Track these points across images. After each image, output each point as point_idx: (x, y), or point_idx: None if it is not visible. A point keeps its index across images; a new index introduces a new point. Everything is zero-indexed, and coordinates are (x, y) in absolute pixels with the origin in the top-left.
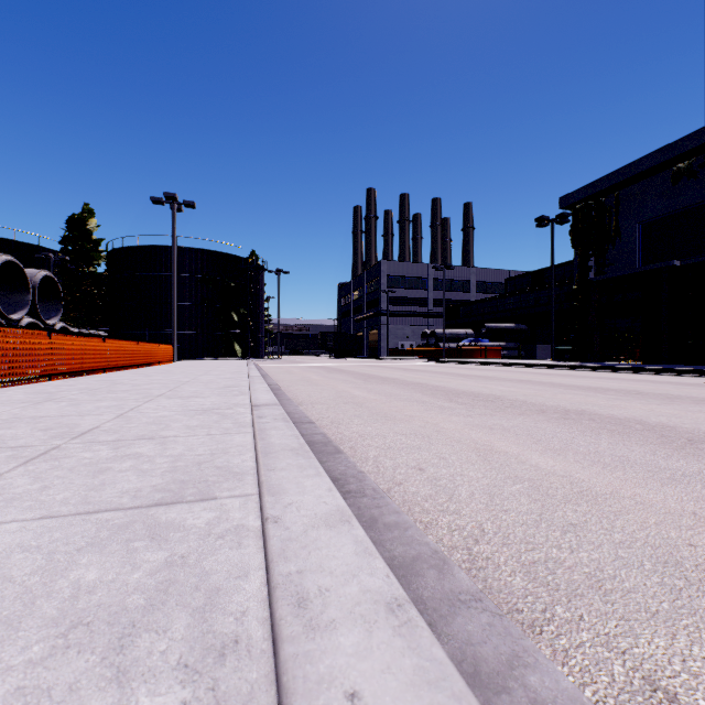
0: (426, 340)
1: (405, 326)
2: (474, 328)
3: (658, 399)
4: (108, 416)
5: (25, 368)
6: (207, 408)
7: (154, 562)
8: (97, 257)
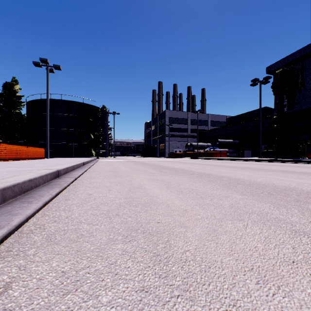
0: (188, 148)
1: (177, 142)
2: (211, 142)
3: None
4: None
5: None
6: None
7: None
8: (19, 104)
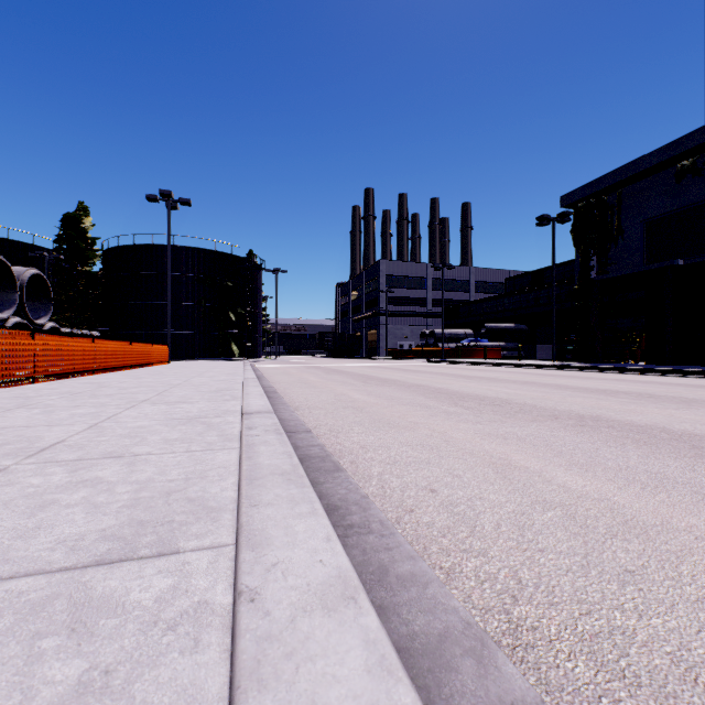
0: (425, 341)
1: (404, 326)
2: (473, 328)
3: (673, 403)
4: (79, 427)
5: (5, 370)
6: (193, 416)
7: (60, 684)
8: (92, 256)
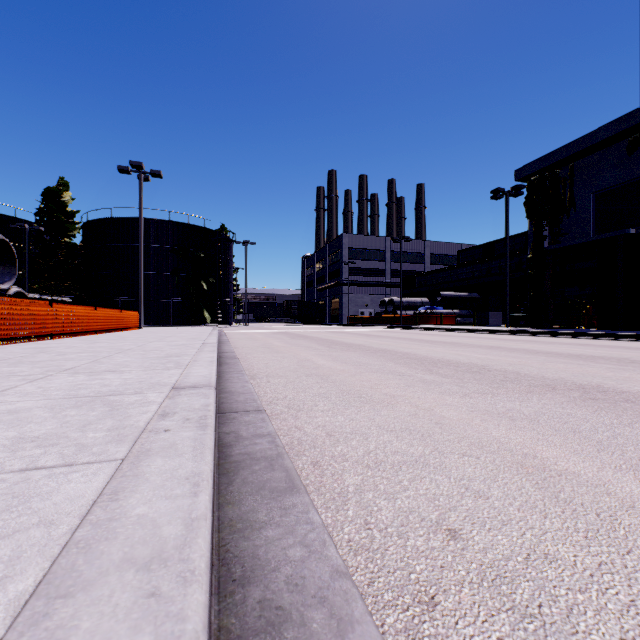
0: (385, 308)
1: (365, 295)
2: (429, 297)
3: None
4: None
5: None
6: (105, 391)
7: None
8: (72, 228)
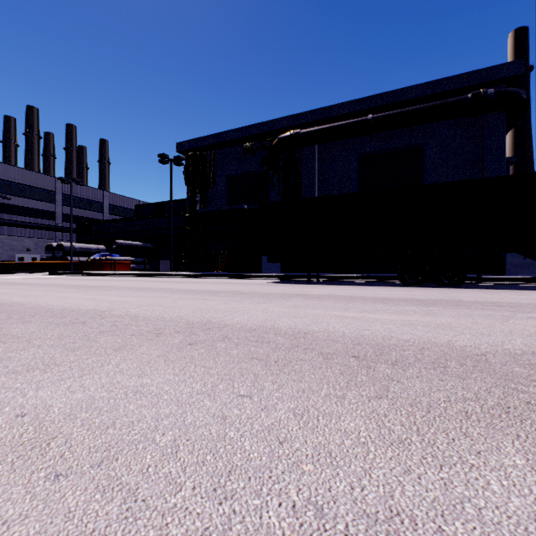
0: (52, 254)
1: (26, 238)
2: (106, 245)
3: (259, 297)
4: None
5: None
6: None
7: None
8: None
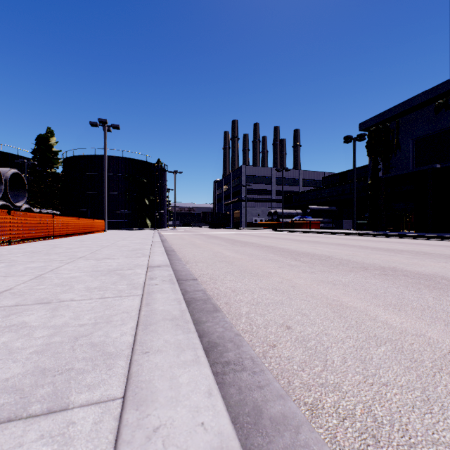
0: (271, 217)
1: (257, 208)
2: (302, 209)
3: (442, 258)
4: (27, 277)
5: None
6: (112, 268)
7: None
8: (56, 162)
